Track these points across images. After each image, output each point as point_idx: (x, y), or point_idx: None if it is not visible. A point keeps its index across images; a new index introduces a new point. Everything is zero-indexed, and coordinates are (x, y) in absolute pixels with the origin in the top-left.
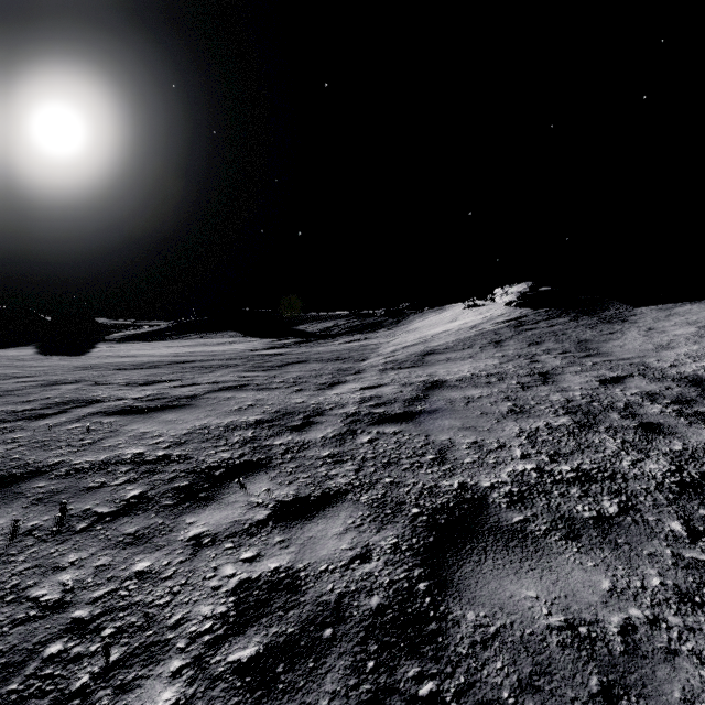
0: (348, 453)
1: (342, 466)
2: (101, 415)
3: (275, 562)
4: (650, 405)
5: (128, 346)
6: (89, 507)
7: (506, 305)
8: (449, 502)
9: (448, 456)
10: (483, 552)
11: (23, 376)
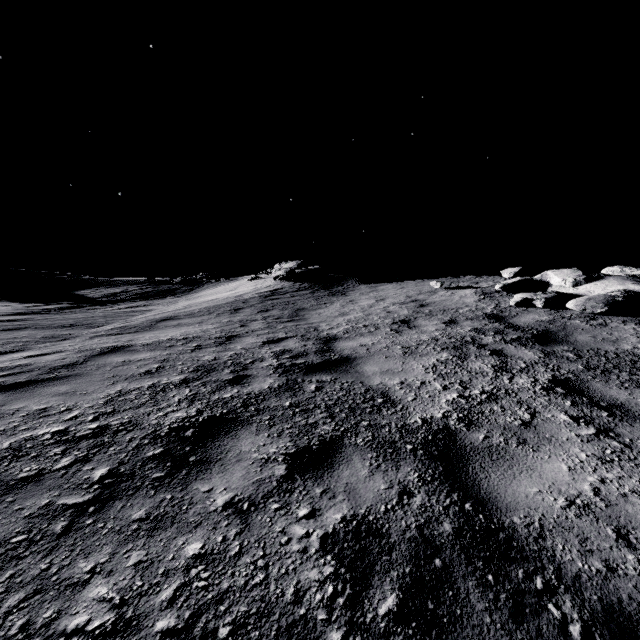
0: None
1: None
2: None
3: None
4: (269, 360)
5: None
6: None
7: (275, 278)
8: None
9: None
10: None
11: None
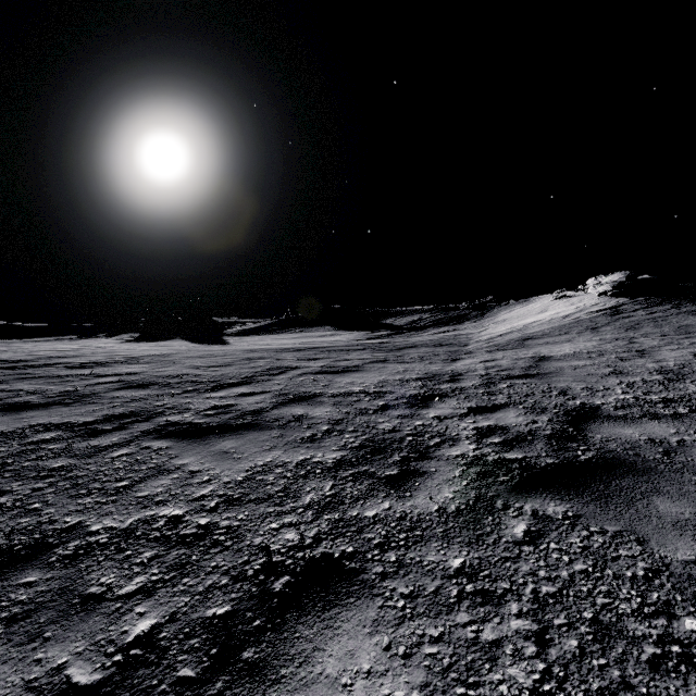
0: (496, 391)
1: (496, 396)
2: (311, 374)
3: (487, 423)
4: None
5: (249, 338)
6: (365, 407)
7: (600, 295)
8: (576, 408)
9: (568, 393)
10: (601, 422)
11: (220, 355)
